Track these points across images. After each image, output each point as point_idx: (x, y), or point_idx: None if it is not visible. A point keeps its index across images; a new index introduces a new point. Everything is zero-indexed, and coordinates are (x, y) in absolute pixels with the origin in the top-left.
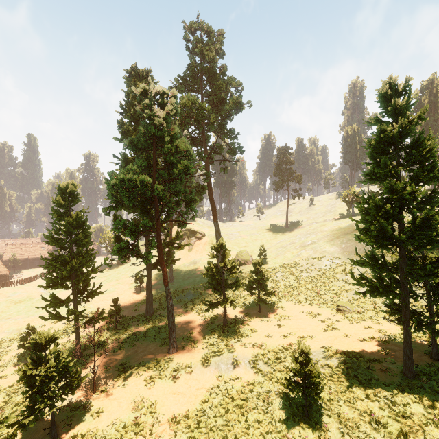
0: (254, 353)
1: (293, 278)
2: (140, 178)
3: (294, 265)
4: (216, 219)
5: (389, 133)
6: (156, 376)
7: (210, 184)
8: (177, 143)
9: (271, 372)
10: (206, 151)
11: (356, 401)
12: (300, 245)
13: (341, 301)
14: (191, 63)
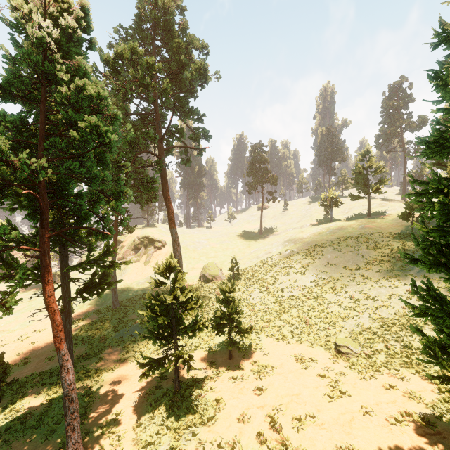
0: None
1: (273, 300)
2: None
3: (273, 282)
4: (173, 224)
5: None
6: None
7: (164, 178)
8: (79, 83)
9: None
10: (160, 133)
11: None
12: (278, 256)
13: (340, 338)
14: (137, 7)
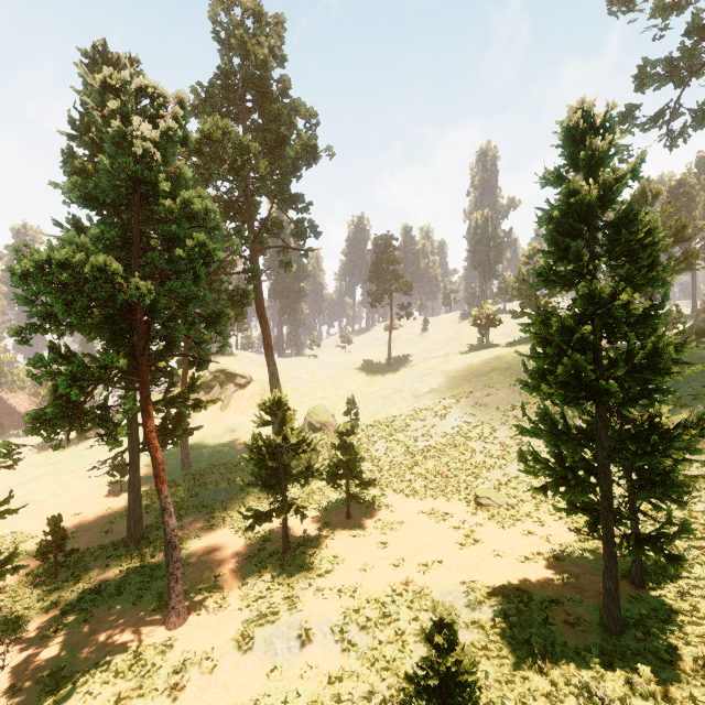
0: (340, 609)
1: (404, 452)
2: (95, 261)
3: (404, 429)
4: (270, 352)
5: (584, 197)
6: (133, 692)
7: (259, 289)
8: (185, 196)
9: (374, 647)
10: (253, 229)
11: (536, 700)
12: (412, 395)
13: (482, 488)
14: (223, 62)
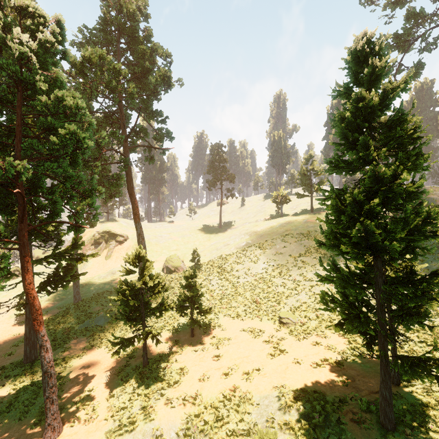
0: (184, 416)
1: (230, 286)
2: None
3: (230, 270)
4: (138, 219)
5: (370, 101)
6: None
7: (129, 175)
8: (58, 94)
9: None
10: (125, 133)
11: None
12: (235, 247)
13: (283, 311)
14: (102, 12)
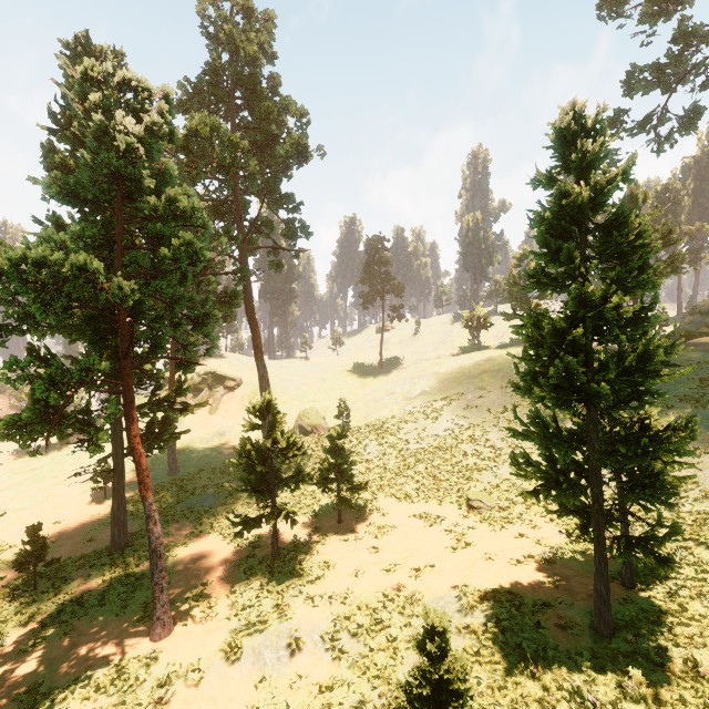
0: (331, 616)
1: (395, 455)
2: (74, 260)
3: (396, 432)
4: (260, 354)
5: (576, 199)
6: (115, 707)
7: (249, 290)
8: (170, 193)
9: (365, 655)
10: (242, 229)
11: (528, 706)
12: (404, 397)
13: (473, 491)
14: (212, 58)
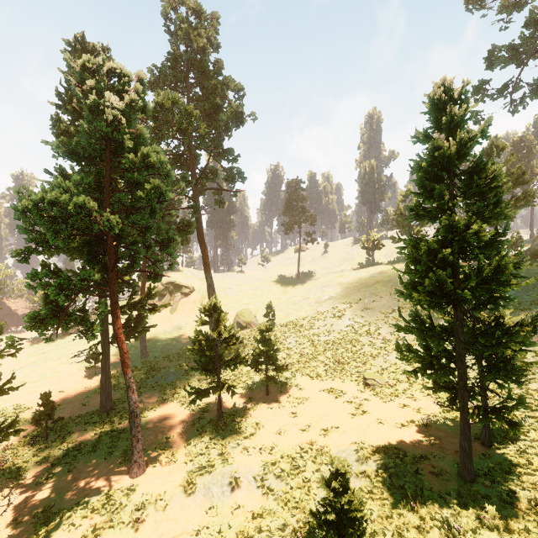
0: (261, 463)
1: (309, 344)
2: (77, 200)
3: (310, 327)
4: (208, 268)
5: (445, 151)
6: (105, 524)
7: (199, 221)
8: (144, 151)
9: (286, 491)
10: (195, 176)
11: (408, 531)
12: (316, 301)
13: (369, 372)
14: (172, 49)
